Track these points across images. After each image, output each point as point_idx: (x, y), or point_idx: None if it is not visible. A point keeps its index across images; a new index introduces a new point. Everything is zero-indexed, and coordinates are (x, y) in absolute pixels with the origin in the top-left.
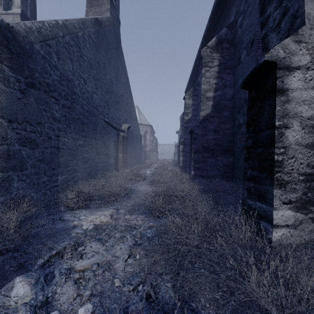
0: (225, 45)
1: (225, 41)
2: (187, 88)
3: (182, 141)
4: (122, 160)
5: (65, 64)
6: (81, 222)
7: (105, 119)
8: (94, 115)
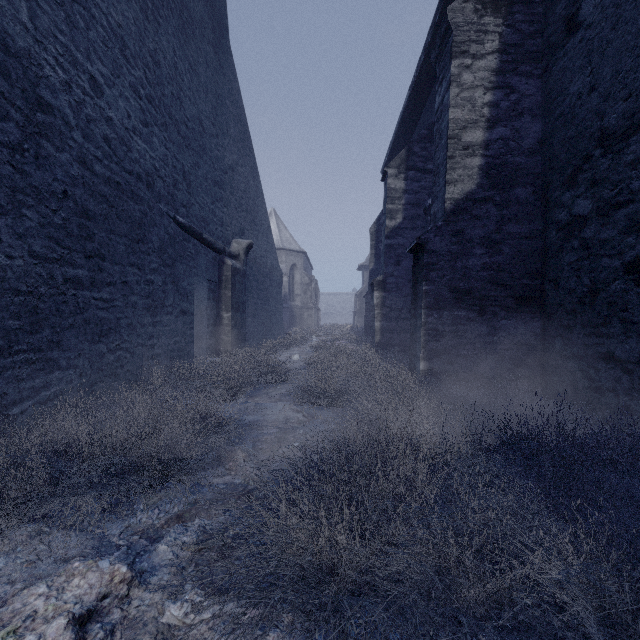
0: None
1: None
2: (387, 158)
3: (379, 281)
4: (232, 327)
5: None
6: None
7: (177, 219)
8: (139, 198)
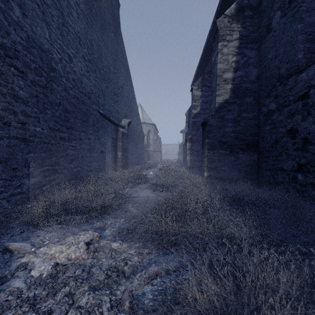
0: (248, 12)
1: (248, 8)
2: (193, 80)
3: (189, 138)
4: (122, 159)
5: (36, 26)
6: (34, 261)
7: (99, 111)
8: (85, 103)
